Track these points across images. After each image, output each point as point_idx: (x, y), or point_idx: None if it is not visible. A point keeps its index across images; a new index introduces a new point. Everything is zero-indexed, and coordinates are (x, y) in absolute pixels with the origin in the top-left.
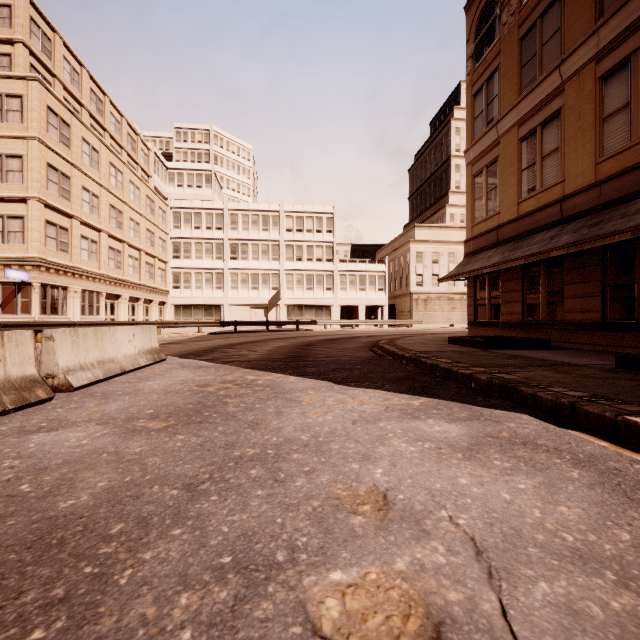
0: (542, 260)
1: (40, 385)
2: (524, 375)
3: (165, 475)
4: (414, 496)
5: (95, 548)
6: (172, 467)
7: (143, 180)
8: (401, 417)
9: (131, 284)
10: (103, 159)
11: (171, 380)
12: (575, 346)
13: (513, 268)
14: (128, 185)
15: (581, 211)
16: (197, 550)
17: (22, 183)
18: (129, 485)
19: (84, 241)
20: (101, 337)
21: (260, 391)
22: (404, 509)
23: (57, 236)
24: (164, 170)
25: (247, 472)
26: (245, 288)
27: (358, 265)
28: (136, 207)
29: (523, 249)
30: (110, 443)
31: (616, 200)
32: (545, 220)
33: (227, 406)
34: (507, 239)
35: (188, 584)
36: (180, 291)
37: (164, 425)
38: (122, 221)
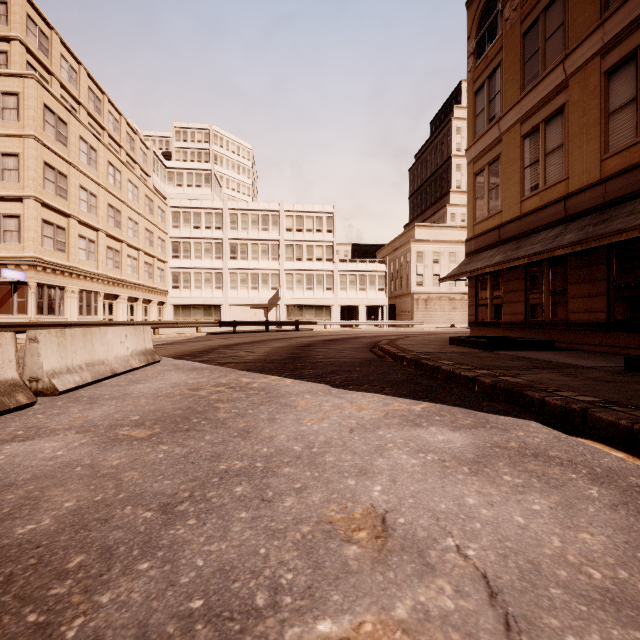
0: (545, 259)
1: (21, 389)
2: (530, 378)
3: (141, 493)
4: (416, 520)
5: (46, 588)
6: (150, 483)
7: (142, 179)
8: (402, 424)
9: (130, 284)
10: (101, 158)
11: (163, 383)
12: (579, 347)
13: (515, 267)
14: (126, 184)
15: (586, 209)
16: (164, 591)
17: (18, 182)
18: (99, 505)
19: (82, 240)
20: (90, 338)
21: (254, 395)
22: (405, 536)
23: (54, 235)
24: (163, 169)
25: (232, 489)
26: (245, 288)
27: (358, 265)
28: (135, 206)
29: (526, 248)
30: (87, 454)
31: (622, 197)
32: (548, 218)
33: (218, 412)
34: (509, 238)
35: (147, 638)
36: (179, 291)
37: (148, 433)
38: (120, 220)
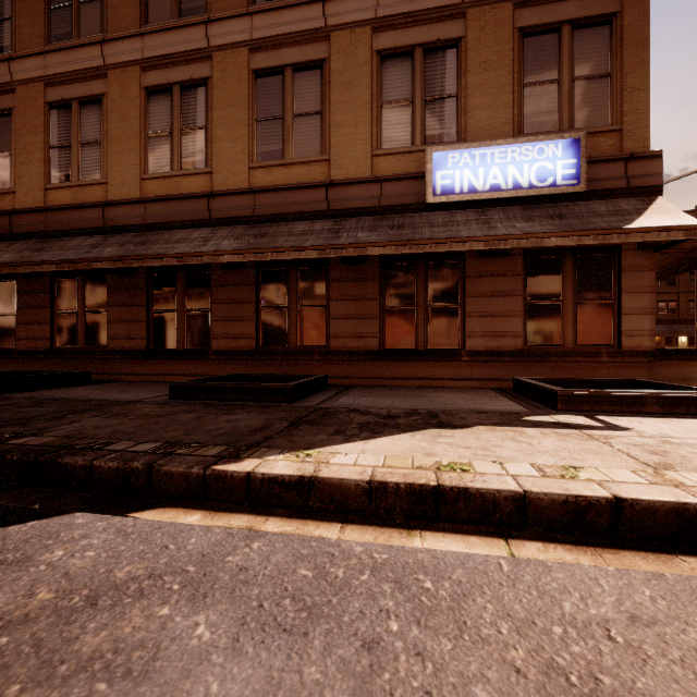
0: (80, 272)
1: None
2: (65, 431)
3: None
4: None
5: None
6: None
7: None
8: None
9: None
10: None
11: None
12: (120, 378)
13: (38, 276)
14: None
15: (127, 225)
16: None
17: None
18: None
19: None
20: None
21: None
22: None
23: None
24: None
25: None
26: None
27: None
28: None
29: (54, 252)
30: None
31: (161, 224)
32: (84, 223)
33: None
34: (28, 233)
35: None
36: None
37: None
38: None
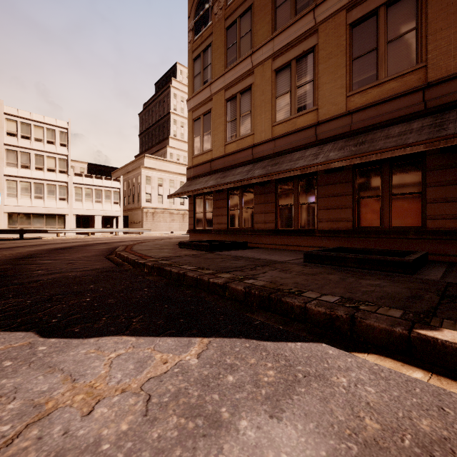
0: (240, 187)
1: None
2: (267, 278)
3: None
4: None
5: None
6: None
7: None
8: (188, 437)
9: None
10: None
11: None
12: (260, 246)
13: (221, 191)
14: None
15: (264, 156)
16: None
17: None
18: None
19: None
20: None
21: None
22: None
23: None
24: None
25: None
26: None
27: (94, 180)
28: None
29: (230, 177)
30: None
31: (284, 151)
32: (242, 159)
33: None
34: (218, 170)
35: None
36: None
37: None
38: None
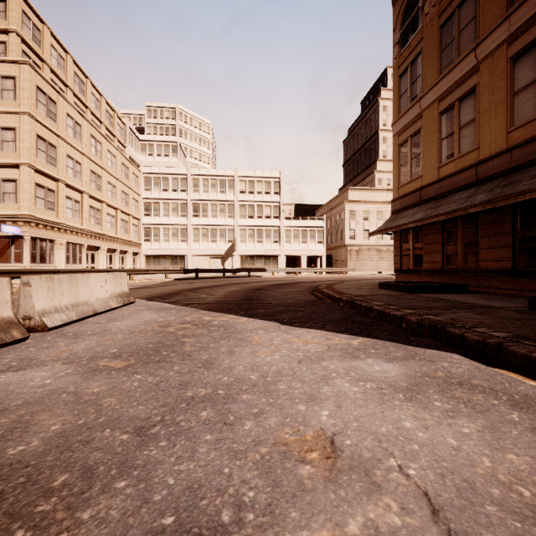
0: (459, 216)
1: (16, 326)
2: (449, 317)
3: (118, 417)
4: (361, 441)
5: (33, 505)
6: (126, 408)
7: (119, 150)
8: (342, 356)
9: (109, 237)
10: (85, 132)
11: (137, 321)
12: (489, 290)
13: (434, 223)
14: (106, 154)
15: (494, 174)
16: (139, 508)
17: (15, 151)
18: (81, 428)
19: (68, 201)
20: (75, 283)
21: (215, 331)
22: (352, 457)
23: (45, 197)
24: (137, 141)
25: (198, 414)
26: (205, 241)
27: (301, 221)
28: (113, 172)
29: (443, 207)
30: (71, 383)
31: (525, 164)
32: (462, 182)
33: (184, 345)
34: (429, 198)
35: None
36: (150, 243)
37: (124, 364)
38: (101, 184)
